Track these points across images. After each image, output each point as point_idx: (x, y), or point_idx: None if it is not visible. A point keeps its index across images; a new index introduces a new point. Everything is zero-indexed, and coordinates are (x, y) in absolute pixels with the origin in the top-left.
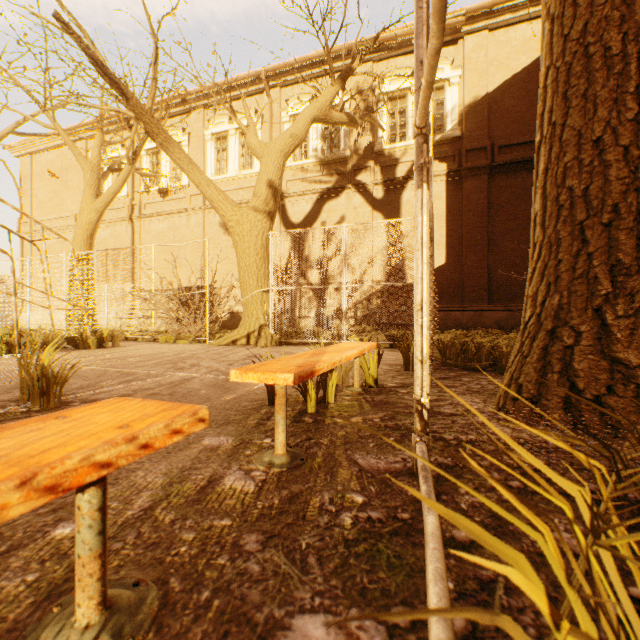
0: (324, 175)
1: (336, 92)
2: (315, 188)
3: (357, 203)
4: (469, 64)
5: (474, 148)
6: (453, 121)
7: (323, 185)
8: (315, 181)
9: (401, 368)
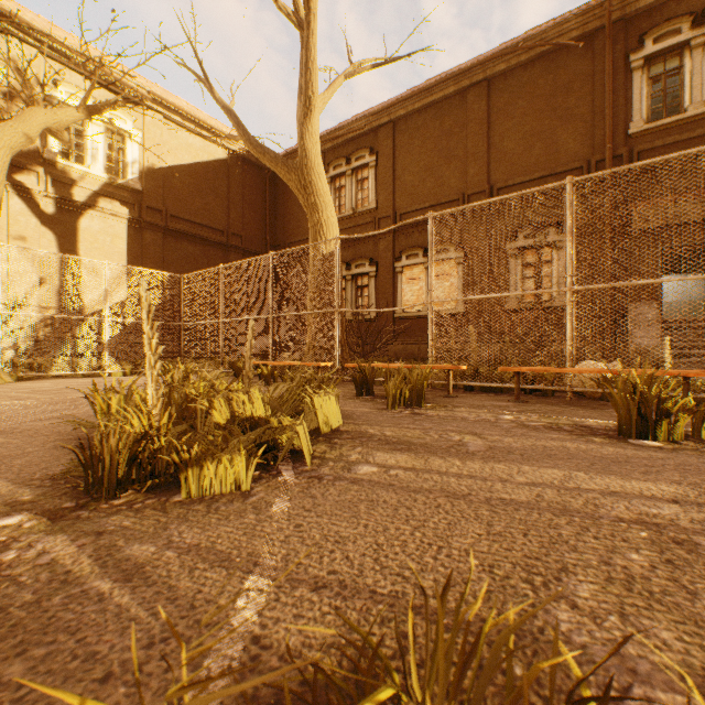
0: None
1: (81, 119)
2: None
3: (17, 208)
4: (149, 133)
5: (154, 207)
6: (135, 174)
7: None
8: None
9: (231, 378)
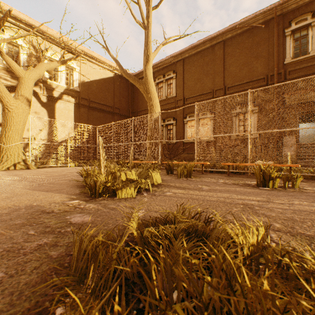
0: (9, 77)
1: (59, 66)
2: (2, 82)
3: (33, 100)
4: (82, 68)
5: (84, 98)
6: (77, 84)
7: (9, 82)
8: (1, 77)
9: None
